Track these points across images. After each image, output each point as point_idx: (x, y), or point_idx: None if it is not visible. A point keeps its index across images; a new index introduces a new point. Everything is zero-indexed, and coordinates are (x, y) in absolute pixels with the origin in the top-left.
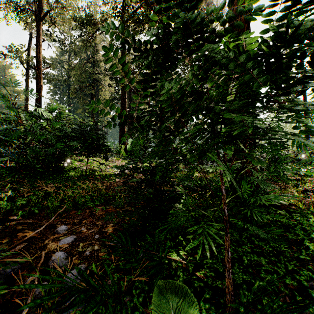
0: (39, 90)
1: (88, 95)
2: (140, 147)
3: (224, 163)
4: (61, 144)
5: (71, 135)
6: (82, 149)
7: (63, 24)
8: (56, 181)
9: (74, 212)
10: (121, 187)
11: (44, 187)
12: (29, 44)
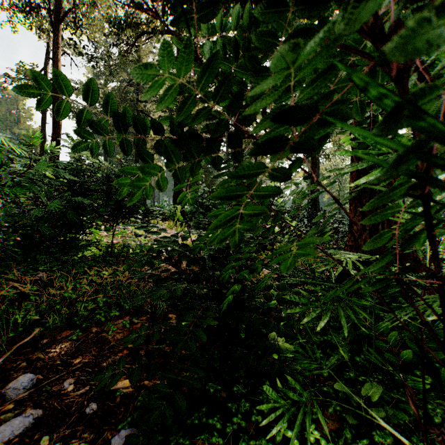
0: (58, 125)
1: (131, 134)
2: (194, 207)
3: (352, 236)
4: (60, 202)
5: (91, 188)
6: (103, 211)
7: (92, 29)
8: (55, 267)
9: (66, 333)
10: (142, 300)
11: (15, 283)
12: (47, 61)
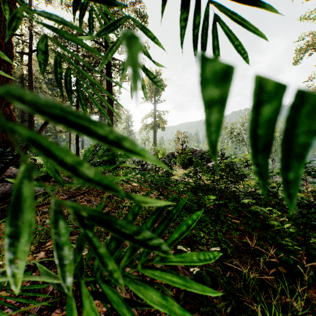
0: None
1: None
2: None
3: None
4: None
5: None
6: None
7: None
8: None
9: None
10: None
11: None
12: None
